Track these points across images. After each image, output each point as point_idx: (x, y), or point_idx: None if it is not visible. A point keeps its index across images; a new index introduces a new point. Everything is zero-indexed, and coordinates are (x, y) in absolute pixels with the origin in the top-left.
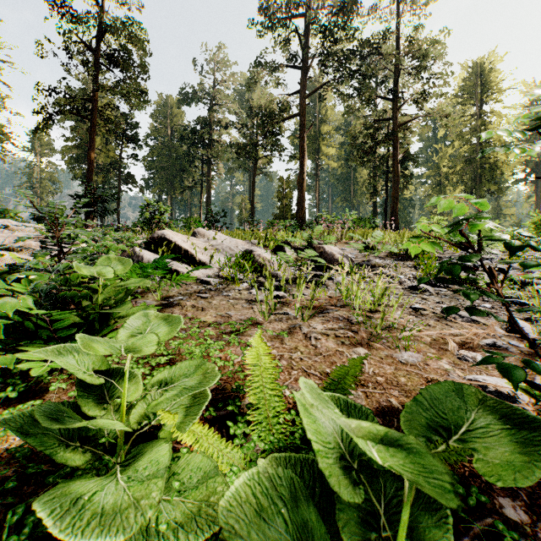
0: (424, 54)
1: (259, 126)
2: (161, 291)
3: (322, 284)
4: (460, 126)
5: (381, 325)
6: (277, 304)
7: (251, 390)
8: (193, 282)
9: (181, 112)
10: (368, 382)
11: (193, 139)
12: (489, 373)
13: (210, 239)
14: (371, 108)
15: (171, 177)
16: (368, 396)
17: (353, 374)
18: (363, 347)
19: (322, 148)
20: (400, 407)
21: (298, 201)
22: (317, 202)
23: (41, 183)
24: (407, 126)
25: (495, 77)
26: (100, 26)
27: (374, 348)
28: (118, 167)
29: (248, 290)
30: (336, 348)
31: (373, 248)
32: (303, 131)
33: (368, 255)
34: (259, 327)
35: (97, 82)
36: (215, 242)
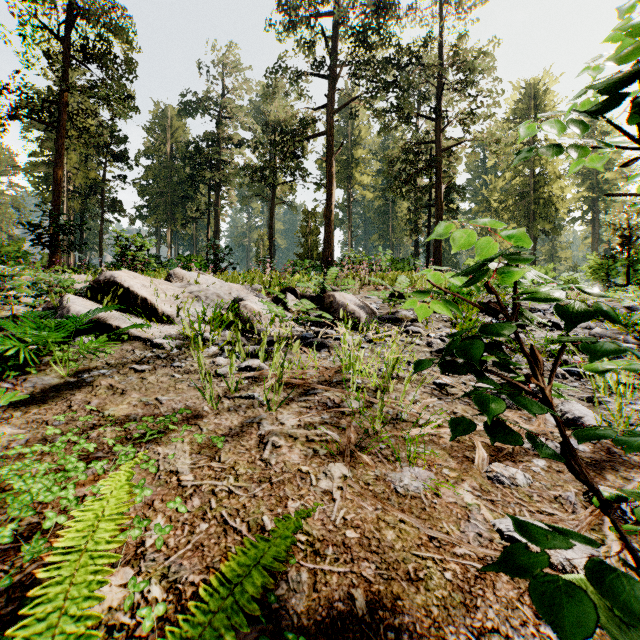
0: (471, 68)
1: (277, 145)
2: (80, 360)
3: (324, 347)
4: (511, 154)
5: (381, 419)
6: (245, 381)
7: (23, 627)
8: (141, 345)
9: (183, 126)
10: (327, 545)
11: (197, 158)
12: (533, 509)
13: (190, 283)
14: (411, 129)
15: (171, 206)
16: (316, 584)
17: (269, 565)
18: (344, 462)
19: (355, 175)
20: (367, 615)
21: (325, 238)
22: (349, 239)
23: (1, 208)
24: (451, 152)
25: (550, 100)
26: (70, 9)
27: (361, 462)
28: (101, 191)
29: (215, 357)
30: (298, 466)
31: (404, 297)
32: (330, 153)
33: (394, 306)
34: (183, 429)
35: (67, 80)
36: (198, 287)
